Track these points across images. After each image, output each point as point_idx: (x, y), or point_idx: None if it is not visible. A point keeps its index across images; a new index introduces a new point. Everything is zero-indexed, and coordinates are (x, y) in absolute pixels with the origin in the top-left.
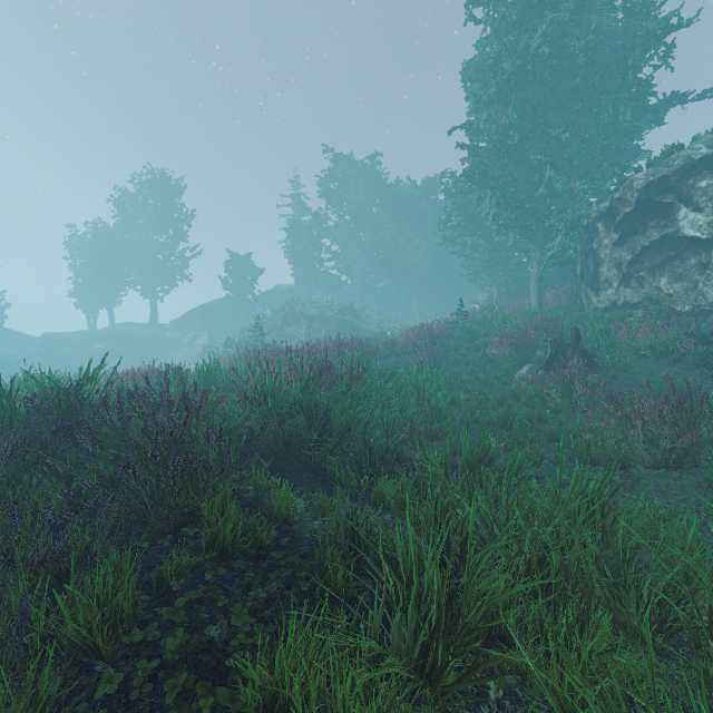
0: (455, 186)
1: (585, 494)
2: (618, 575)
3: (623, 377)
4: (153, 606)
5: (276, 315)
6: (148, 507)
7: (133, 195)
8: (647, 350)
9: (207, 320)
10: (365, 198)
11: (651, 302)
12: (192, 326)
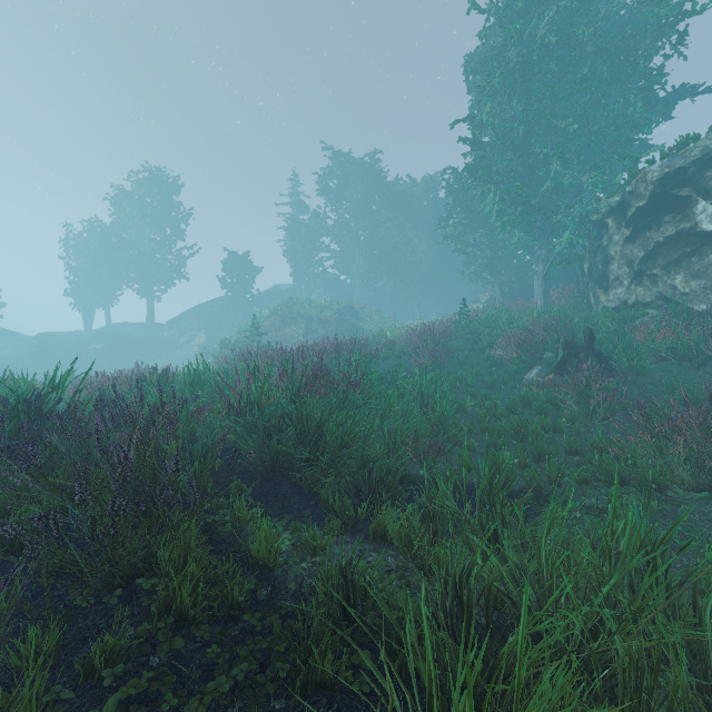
0: (456, 182)
1: (644, 543)
2: (690, 652)
3: (642, 381)
4: (76, 706)
5: (274, 315)
6: (81, 564)
7: (129, 193)
8: (668, 352)
9: (205, 319)
10: (365, 196)
11: (664, 301)
12: (189, 326)
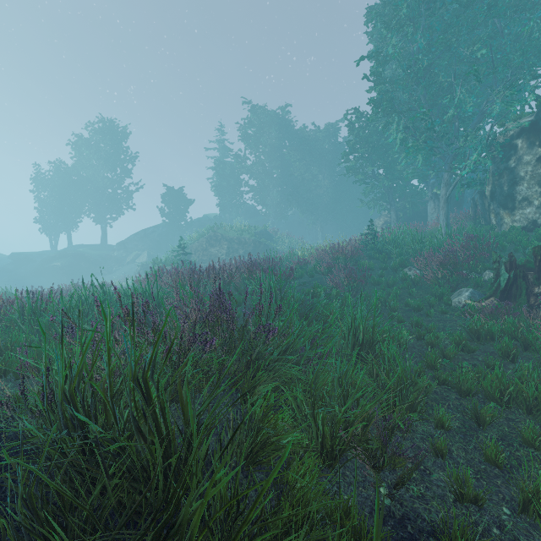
0: (358, 120)
1: None
2: None
3: None
4: None
5: (202, 237)
6: None
7: (87, 140)
8: None
9: (147, 242)
10: (277, 142)
11: None
12: (134, 247)
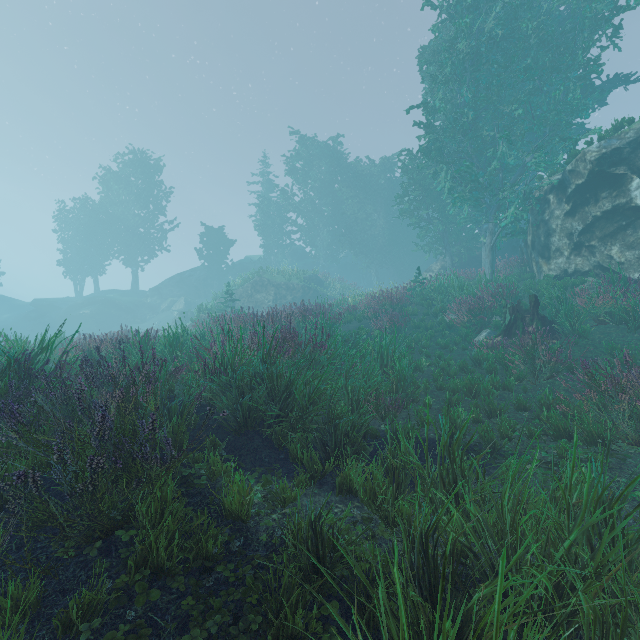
0: (411, 163)
1: (601, 499)
2: None
3: (583, 343)
4: None
5: (246, 283)
6: (60, 520)
7: (116, 173)
8: (606, 316)
9: (184, 287)
10: (328, 176)
11: (601, 270)
12: (170, 293)
